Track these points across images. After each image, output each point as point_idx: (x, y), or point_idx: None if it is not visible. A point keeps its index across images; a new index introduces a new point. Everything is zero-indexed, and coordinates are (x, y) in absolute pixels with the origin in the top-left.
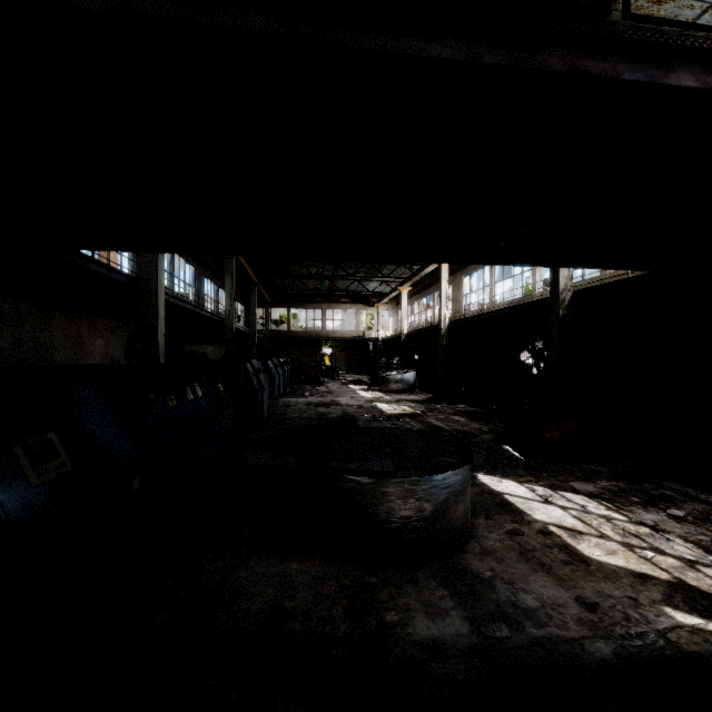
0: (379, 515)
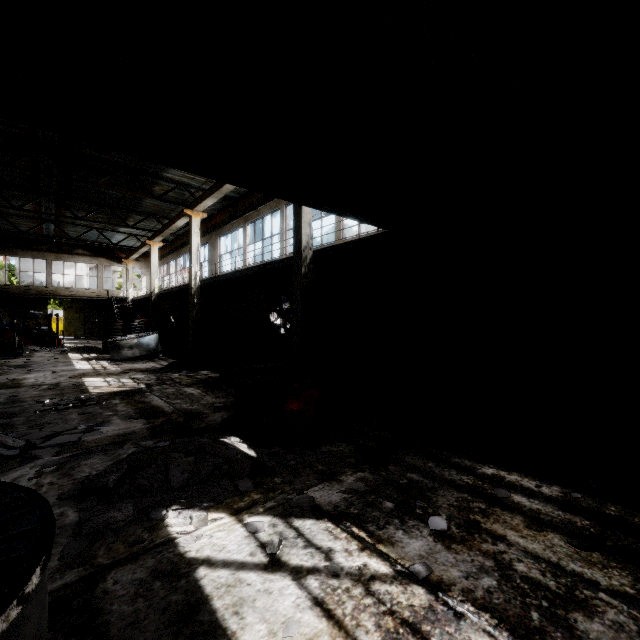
0: None
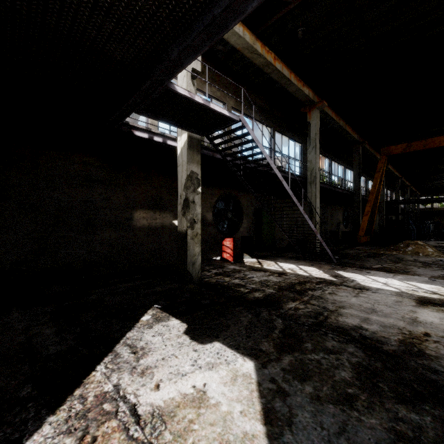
0: None
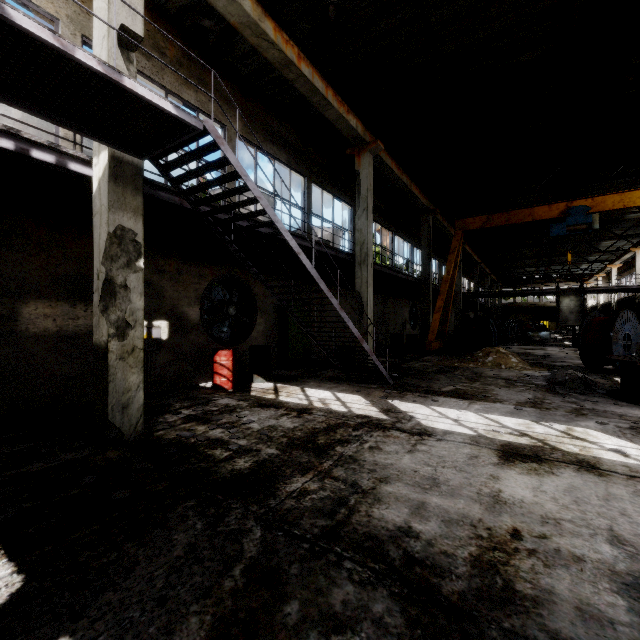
0: (532, 336)
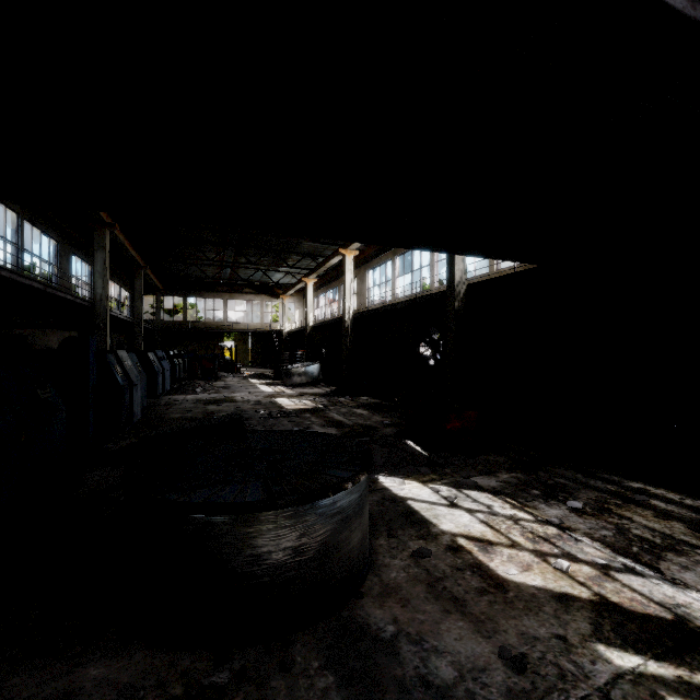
0: (239, 569)
